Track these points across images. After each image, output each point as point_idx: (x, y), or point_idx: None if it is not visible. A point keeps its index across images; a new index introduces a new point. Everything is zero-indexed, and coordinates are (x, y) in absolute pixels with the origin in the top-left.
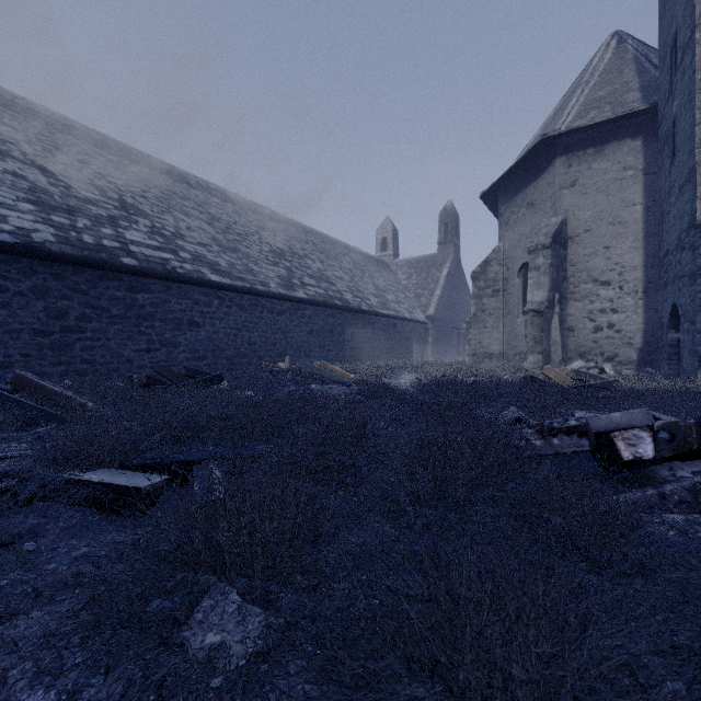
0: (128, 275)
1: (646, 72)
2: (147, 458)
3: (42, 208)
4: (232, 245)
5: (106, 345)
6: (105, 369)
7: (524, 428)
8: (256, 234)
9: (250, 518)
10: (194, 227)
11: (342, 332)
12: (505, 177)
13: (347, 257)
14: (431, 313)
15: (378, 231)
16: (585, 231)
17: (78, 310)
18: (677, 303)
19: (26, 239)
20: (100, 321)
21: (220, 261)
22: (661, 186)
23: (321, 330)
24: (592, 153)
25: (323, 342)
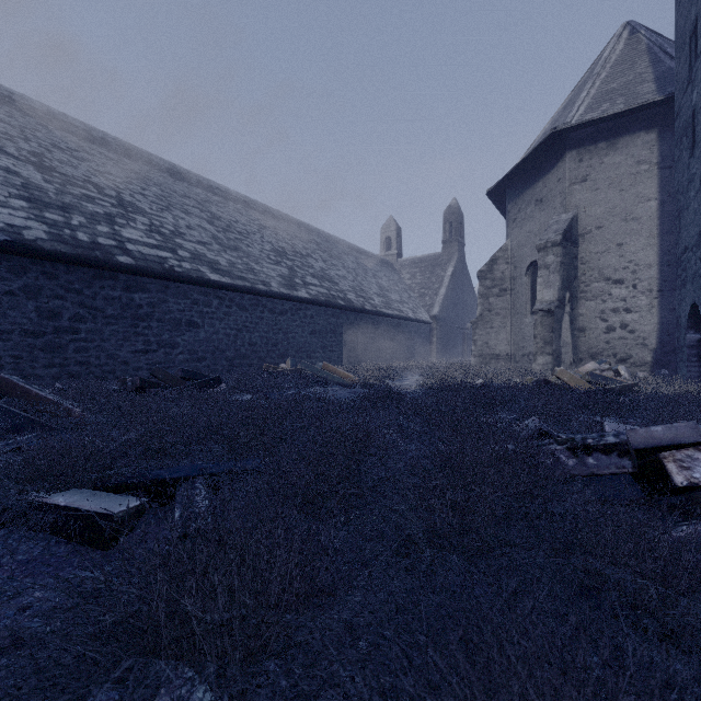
0: (124, 274)
1: (661, 63)
2: (126, 475)
3: (35, 205)
4: (233, 244)
5: (101, 346)
6: (100, 371)
7: (551, 444)
8: (258, 233)
9: (229, 568)
10: (194, 225)
11: (345, 332)
12: (513, 174)
13: (350, 257)
14: (435, 313)
15: (381, 230)
16: (597, 228)
17: (71, 310)
18: (698, 303)
19: (17, 236)
20: (94, 321)
21: (220, 260)
22: (678, 180)
23: (324, 330)
24: (604, 147)
25: (326, 342)
